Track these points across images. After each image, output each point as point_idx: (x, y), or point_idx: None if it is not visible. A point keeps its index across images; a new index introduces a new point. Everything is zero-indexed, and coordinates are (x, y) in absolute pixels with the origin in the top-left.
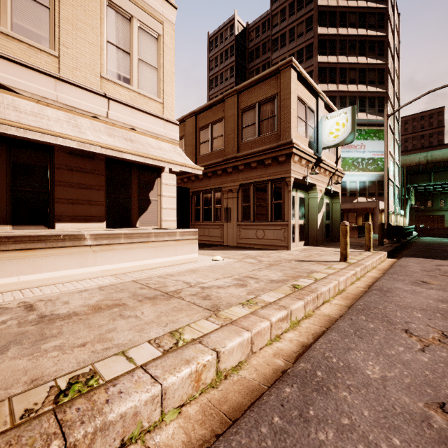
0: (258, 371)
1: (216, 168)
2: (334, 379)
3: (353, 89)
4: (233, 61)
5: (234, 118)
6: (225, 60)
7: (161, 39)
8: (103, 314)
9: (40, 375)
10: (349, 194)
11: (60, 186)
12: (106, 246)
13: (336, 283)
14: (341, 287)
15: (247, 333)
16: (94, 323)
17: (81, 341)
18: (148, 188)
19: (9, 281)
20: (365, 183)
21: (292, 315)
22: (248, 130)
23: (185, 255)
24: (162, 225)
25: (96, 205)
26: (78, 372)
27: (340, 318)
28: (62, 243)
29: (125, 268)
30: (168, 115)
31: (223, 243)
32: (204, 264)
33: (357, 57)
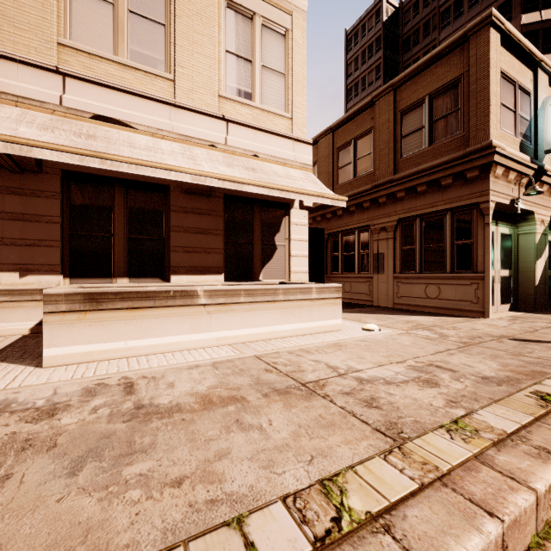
0: None
1: (362, 199)
2: None
3: None
4: (380, 58)
5: (389, 126)
6: (368, 59)
7: (289, 35)
8: (214, 415)
9: (103, 550)
10: None
11: (175, 232)
12: (223, 306)
13: None
14: None
15: (493, 525)
16: (200, 433)
17: (177, 471)
18: (274, 230)
19: (116, 346)
20: None
21: None
22: (411, 139)
23: (323, 320)
24: (290, 277)
25: (213, 253)
26: None
27: None
28: (172, 301)
29: (246, 336)
30: (298, 133)
31: (372, 302)
32: (351, 336)
33: None
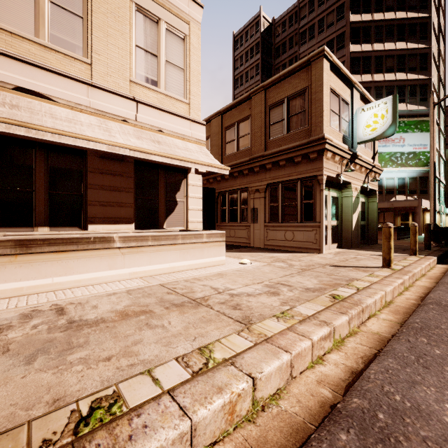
0: (301, 403)
1: (242, 167)
2: (403, 425)
3: (390, 78)
4: (258, 59)
5: (261, 115)
6: (250, 58)
7: (187, 39)
8: (130, 322)
9: (63, 394)
10: (386, 192)
11: (92, 189)
12: (134, 249)
13: (382, 294)
14: (388, 298)
15: (286, 355)
16: (121, 333)
17: (106, 353)
18: (175, 189)
19: (44, 282)
20: (404, 180)
21: (335, 332)
22: (276, 127)
23: (211, 257)
24: (188, 226)
25: (125, 207)
26: (101, 393)
27: (393, 338)
28: (93, 245)
29: (153, 270)
30: (194, 116)
31: (250, 244)
32: (231, 268)
33: (395, 43)
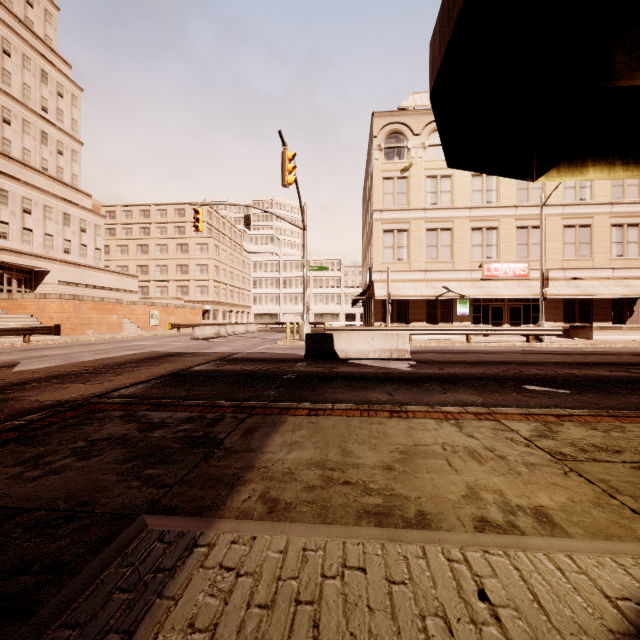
0: None
1: None
2: None
3: None
4: None
5: None
6: None
7: None
8: None
9: None
10: None
11: (594, 309)
12: (629, 330)
13: None
14: None
15: None
16: None
17: None
18: (632, 305)
19: (605, 337)
20: None
21: None
22: None
23: None
24: None
25: (607, 315)
26: None
27: None
28: (617, 329)
29: (636, 338)
30: None
31: None
32: None
33: None
